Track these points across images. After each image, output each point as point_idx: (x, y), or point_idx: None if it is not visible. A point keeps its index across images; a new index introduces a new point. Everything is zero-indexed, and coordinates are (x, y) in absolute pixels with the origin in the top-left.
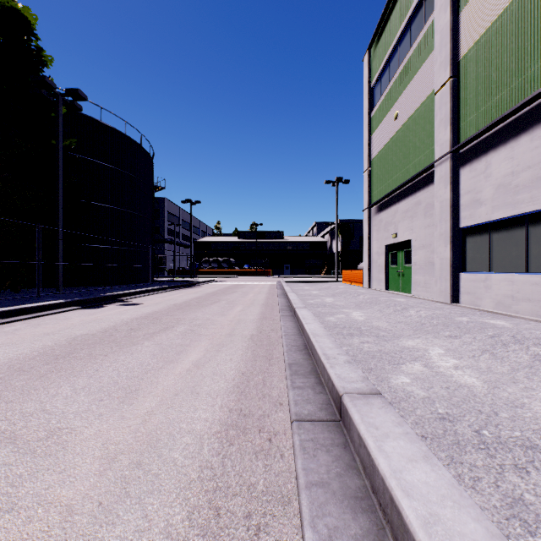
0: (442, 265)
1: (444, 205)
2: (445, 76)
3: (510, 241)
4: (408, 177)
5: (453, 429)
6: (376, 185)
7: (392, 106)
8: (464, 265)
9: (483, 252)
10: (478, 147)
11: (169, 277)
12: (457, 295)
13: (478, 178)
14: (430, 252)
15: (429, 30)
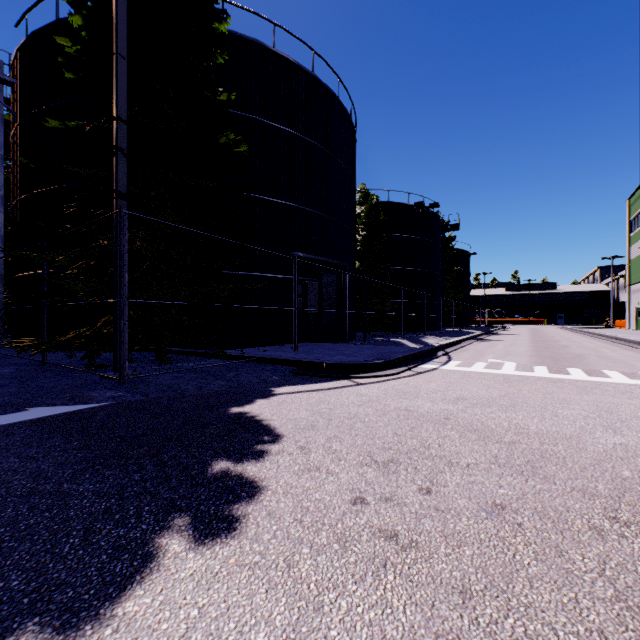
0: None
1: None
2: None
3: None
4: None
5: None
6: (632, 275)
7: (637, 241)
8: None
9: None
10: None
11: None
12: None
13: None
14: None
15: None
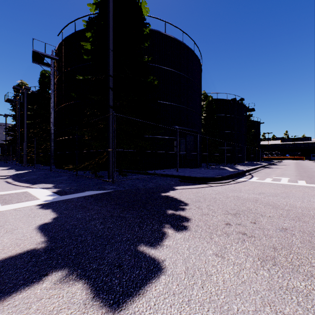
0: None
1: None
2: None
3: None
4: None
5: None
6: None
7: None
8: None
9: None
10: None
11: None
12: None
13: None
14: None
15: None
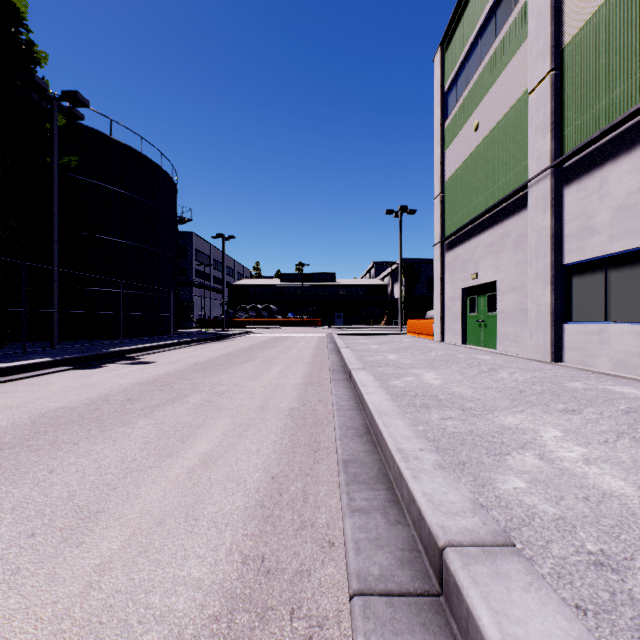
0: (539, 312)
1: (542, 236)
2: (544, 69)
3: (636, 280)
4: (493, 201)
5: (625, 590)
6: (450, 214)
7: (471, 114)
8: (569, 312)
9: (597, 295)
10: (590, 158)
11: (197, 328)
12: (560, 351)
13: (589, 199)
14: (523, 296)
15: (521, 14)
